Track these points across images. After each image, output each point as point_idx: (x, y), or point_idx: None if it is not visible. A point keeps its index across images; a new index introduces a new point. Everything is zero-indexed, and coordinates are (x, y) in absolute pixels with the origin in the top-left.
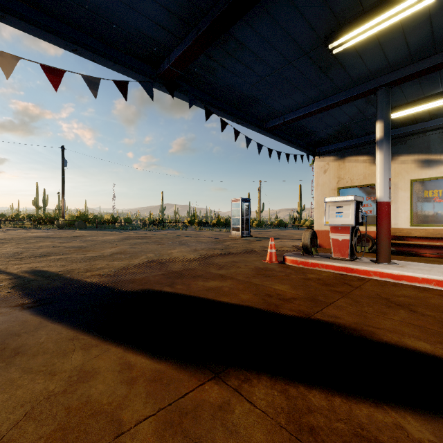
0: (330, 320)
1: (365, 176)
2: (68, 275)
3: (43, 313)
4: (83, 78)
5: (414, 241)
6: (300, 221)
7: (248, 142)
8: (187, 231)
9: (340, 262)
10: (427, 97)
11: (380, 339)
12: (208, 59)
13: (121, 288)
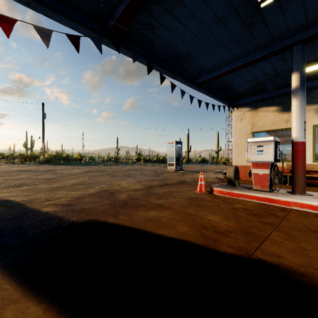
0: (274, 261)
1: (275, 122)
2: (28, 205)
3: None
4: (34, 28)
5: (317, 175)
6: (217, 158)
7: (182, 93)
8: (134, 166)
9: (261, 193)
10: None
11: None
12: (148, 16)
13: (70, 218)
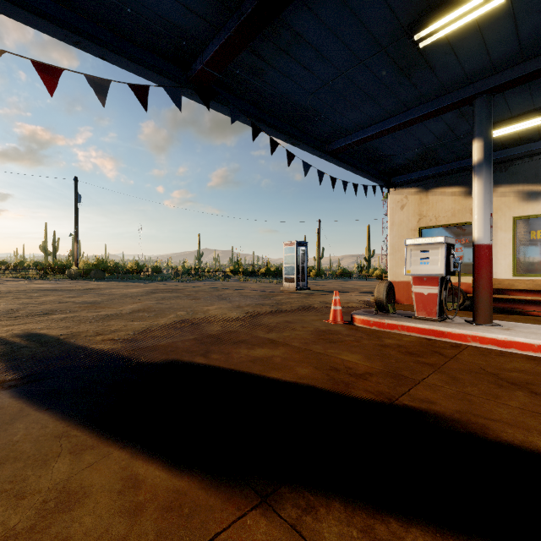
0: (422, 407)
1: (454, 212)
2: (71, 340)
3: (28, 395)
4: (88, 80)
5: (519, 296)
6: (368, 270)
7: (306, 168)
8: (229, 282)
9: (426, 323)
10: (538, 110)
11: (498, 437)
12: (253, 57)
13: (139, 359)
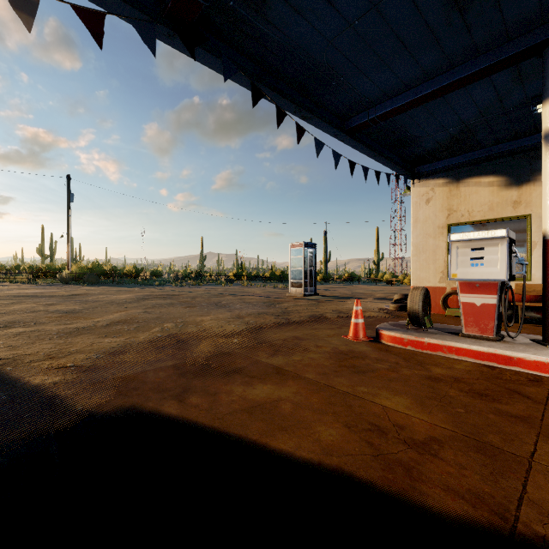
0: None
1: (492, 206)
2: (6, 369)
3: None
4: None
5: None
6: (377, 273)
7: (320, 147)
8: (231, 287)
9: (482, 344)
10: None
11: None
12: None
13: (84, 403)
